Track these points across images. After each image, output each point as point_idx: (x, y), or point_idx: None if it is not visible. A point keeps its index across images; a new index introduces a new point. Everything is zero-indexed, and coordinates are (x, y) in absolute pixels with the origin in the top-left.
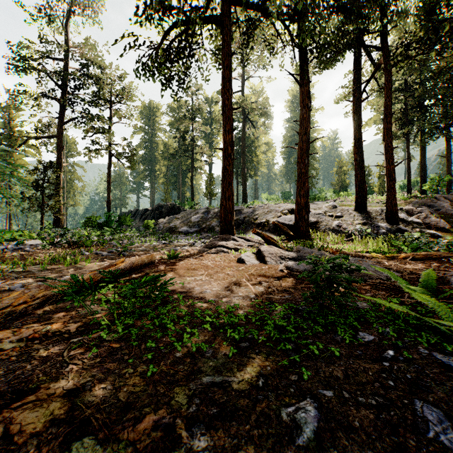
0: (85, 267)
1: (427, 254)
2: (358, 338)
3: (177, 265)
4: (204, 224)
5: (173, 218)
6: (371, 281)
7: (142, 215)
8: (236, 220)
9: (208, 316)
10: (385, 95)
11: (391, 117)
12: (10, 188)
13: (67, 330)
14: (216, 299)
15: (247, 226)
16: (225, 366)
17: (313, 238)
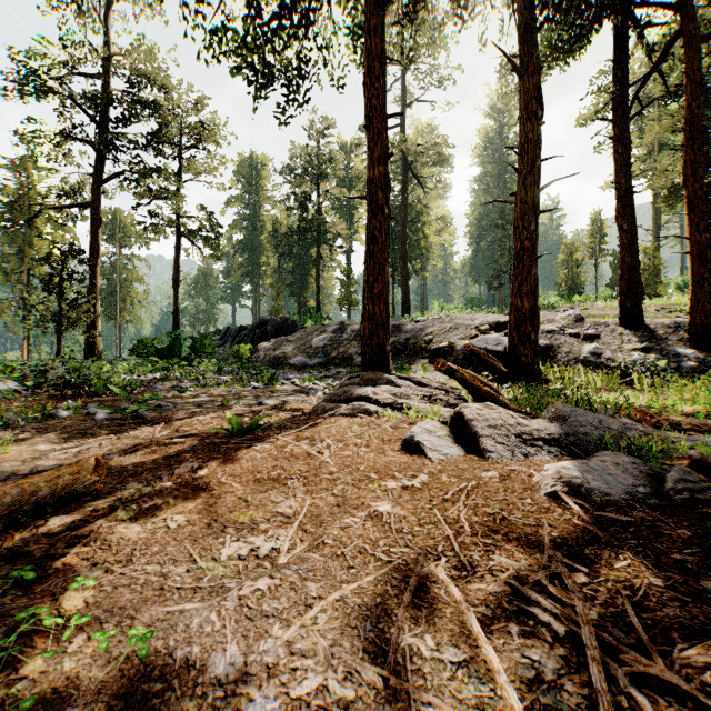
0: None
1: None
2: None
3: (235, 462)
4: (334, 351)
5: (283, 341)
6: None
7: (236, 337)
8: (393, 344)
9: None
10: (688, 97)
11: (700, 138)
12: (29, 294)
13: None
14: None
15: (413, 354)
16: None
17: (548, 379)
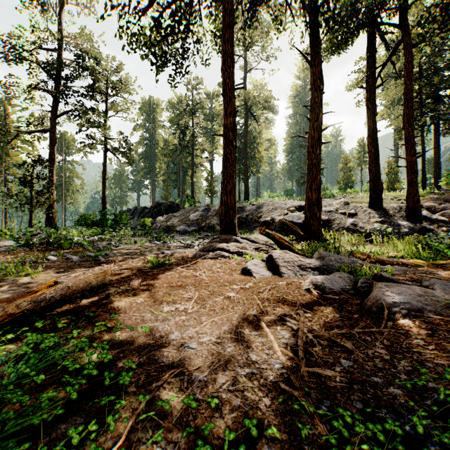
0: (28, 283)
1: None
2: None
3: (158, 279)
4: (203, 223)
5: (172, 216)
6: None
7: (141, 213)
8: (238, 218)
9: None
10: (405, 78)
11: (412, 102)
12: (6, 186)
13: None
14: (203, 378)
15: (250, 224)
16: None
17: (326, 239)
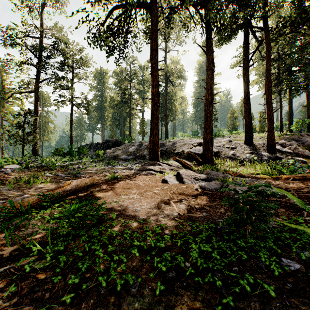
0: (44, 187)
1: (302, 175)
2: (283, 266)
3: (116, 185)
4: (138, 153)
5: (116, 149)
6: (269, 199)
7: (95, 147)
8: (161, 150)
9: (136, 240)
10: (266, 62)
11: (270, 77)
12: (2, 128)
13: (0, 256)
14: (144, 218)
15: (168, 154)
16: (151, 309)
17: (216, 163)
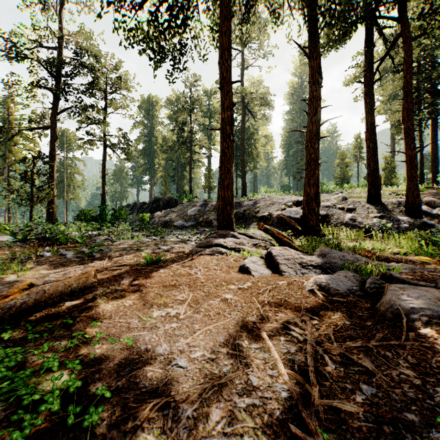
0: (14, 282)
1: None
2: None
3: (151, 278)
4: (201, 218)
5: (170, 211)
6: None
7: (140, 208)
8: (236, 213)
9: None
10: (405, 72)
11: (412, 95)
12: (9, 182)
13: None
14: (193, 413)
15: (247, 219)
16: None
17: (325, 234)
